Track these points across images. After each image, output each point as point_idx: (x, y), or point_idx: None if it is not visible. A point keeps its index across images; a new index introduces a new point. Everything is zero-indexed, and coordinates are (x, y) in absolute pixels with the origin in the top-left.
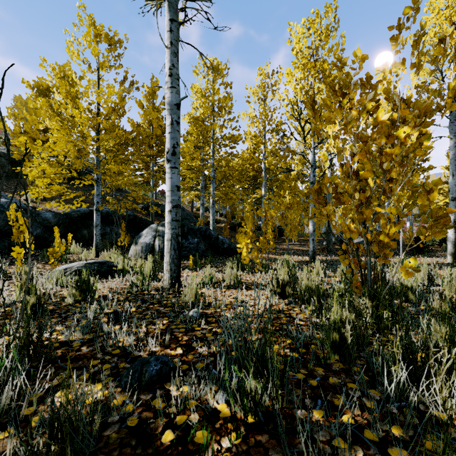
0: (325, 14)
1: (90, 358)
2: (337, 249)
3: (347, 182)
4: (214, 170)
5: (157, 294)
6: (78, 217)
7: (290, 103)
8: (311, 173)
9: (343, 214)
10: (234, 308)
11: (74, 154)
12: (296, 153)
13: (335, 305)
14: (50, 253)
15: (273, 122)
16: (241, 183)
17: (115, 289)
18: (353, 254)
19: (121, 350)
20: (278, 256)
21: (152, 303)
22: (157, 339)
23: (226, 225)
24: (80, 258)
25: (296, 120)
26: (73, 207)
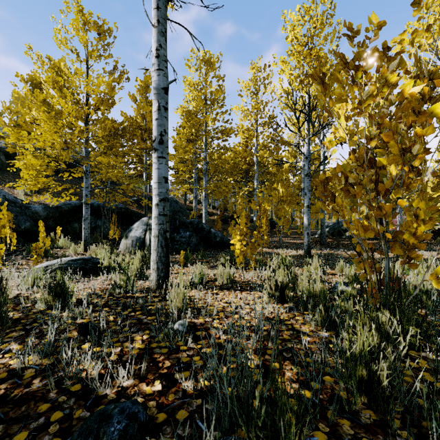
0: (321, 0)
1: (39, 398)
2: (330, 242)
3: (361, 171)
4: (207, 163)
5: (140, 298)
6: (68, 210)
7: (284, 93)
8: (305, 165)
9: (353, 208)
10: (227, 317)
11: (60, 145)
12: (290, 144)
13: (361, 330)
14: (32, 249)
15: (266, 116)
16: (233, 176)
17: (94, 292)
18: (347, 247)
19: (83, 385)
20: (271, 250)
21: (134, 310)
22: (131, 365)
23: (218, 218)
24: (67, 253)
25: (291, 110)
26: (62, 200)
